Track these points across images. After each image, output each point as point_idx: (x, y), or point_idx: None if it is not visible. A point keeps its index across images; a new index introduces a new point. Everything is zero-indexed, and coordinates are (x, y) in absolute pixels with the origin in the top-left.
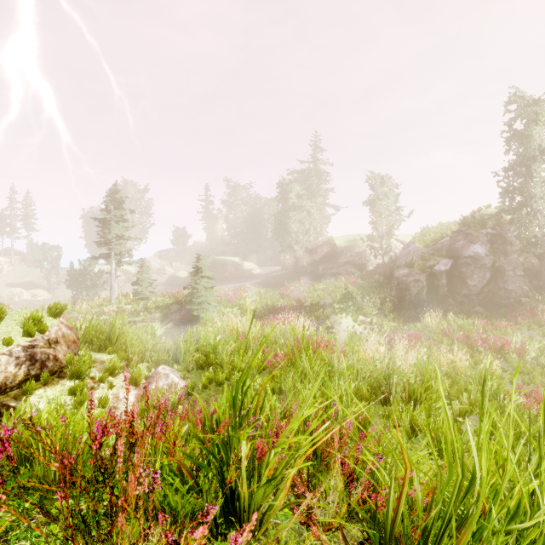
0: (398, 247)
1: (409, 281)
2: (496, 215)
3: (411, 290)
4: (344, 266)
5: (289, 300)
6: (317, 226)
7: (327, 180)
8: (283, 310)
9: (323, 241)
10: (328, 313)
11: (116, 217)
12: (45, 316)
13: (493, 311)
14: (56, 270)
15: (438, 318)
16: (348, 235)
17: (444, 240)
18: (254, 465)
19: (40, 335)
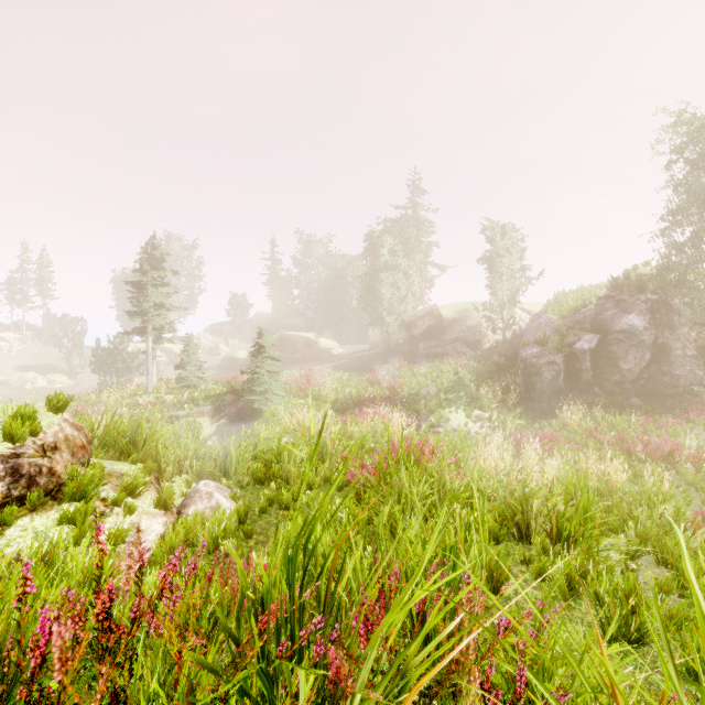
0: (523, 319)
1: (540, 363)
2: (658, 274)
3: (543, 376)
4: (452, 343)
5: (379, 388)
6: (416, 291)
7: (430, 232)
8: (373, 402)
9: (424, 311)
10: (432, 407)
11: (153, 280)
12: (43, 411)
13: (655, 404)
14: (79, 349)
15: (580, 413)
16: (458, 303)
17: (588, 309)
18: (325, 679)
19: (30, 439)
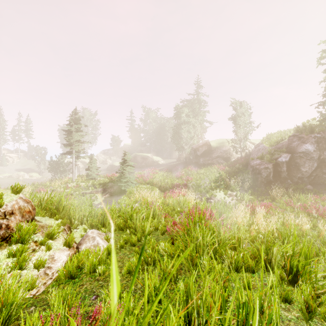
0: (250, 146)
1: (260, 168)
2: (320, 124)
3: (262, 174)
4: (216, 158)
5: (181, 180)
6: (198, 134)
7: (205, 106)
8: (178, 186)
9: (202, 143)
10: (207, 189)
11: (75, 129)
12: (9, 193)
13: (319, 188)
14: (43, 161)
15: (282, 193)
16: (218, 139)
17: (284, 141)
18: None
19: None
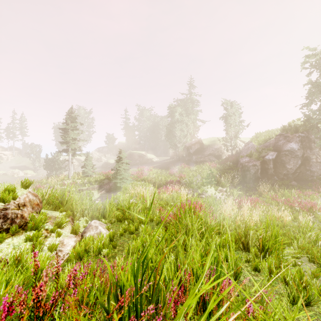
0: (241, 145)
1: (249, 165)
2: (304, 124)
3: (251, 171)
4: (208, 156)
5: (174, 177)
6: (191, 132)
7: (197, 105)
8: (171, 183)
9: (195, 141)
10: (199, 185)
11: (71, 127)
12: (19, 188)
13: (303, 184)
14: (38, 159)
15: (268, 188)
16: (210, 138)
17: (271, 140)
18: None
19: (12, 201)
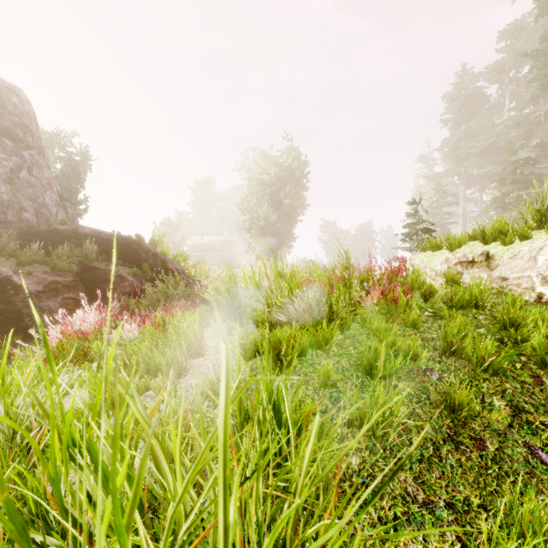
0: None
1: None
2: None
3: None
4: None
5: None
6: None
7: None
8: None
9: None
10: None
11: None
12: None
13: None
14: None
15: None
16: None
17: None
18: None
19: None
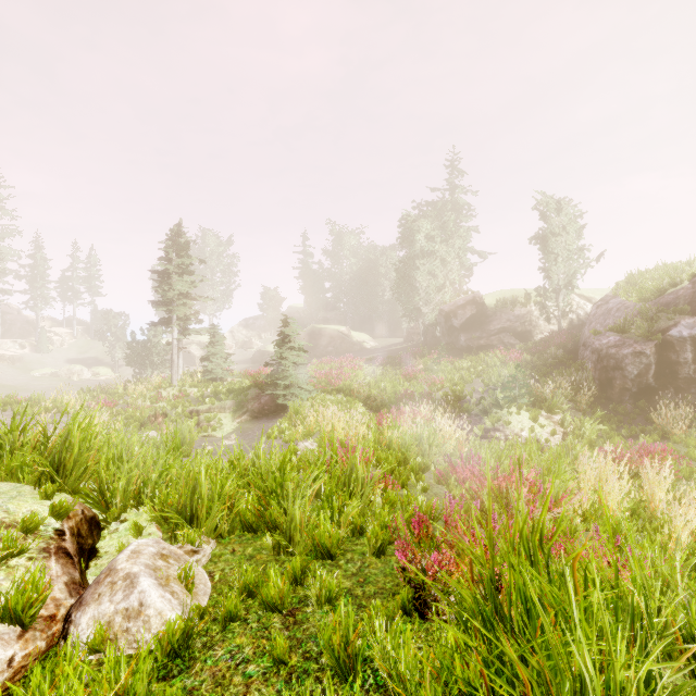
0: (582, 306)
1: (622, 355)
2: None
3: (626, 370)
4: (498, 334)
5: (417, 383)
6: (455, 278)
7: (469, 215)
8: (410, 398)
9: (465, 299)
10: (486, 406)
11: (178, 267)
12: None
13: None
14: (121, 343)
15: (689, 418)
16: (503, 291)
17: (680, 288)
18: None
19: None
